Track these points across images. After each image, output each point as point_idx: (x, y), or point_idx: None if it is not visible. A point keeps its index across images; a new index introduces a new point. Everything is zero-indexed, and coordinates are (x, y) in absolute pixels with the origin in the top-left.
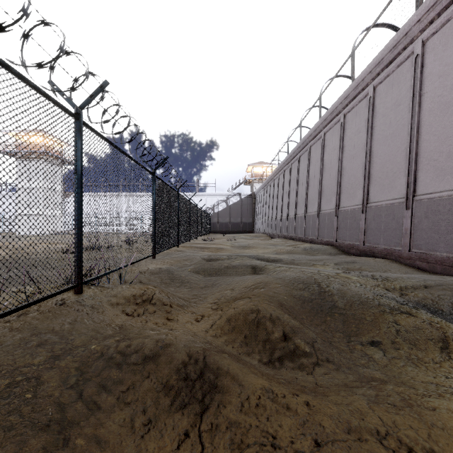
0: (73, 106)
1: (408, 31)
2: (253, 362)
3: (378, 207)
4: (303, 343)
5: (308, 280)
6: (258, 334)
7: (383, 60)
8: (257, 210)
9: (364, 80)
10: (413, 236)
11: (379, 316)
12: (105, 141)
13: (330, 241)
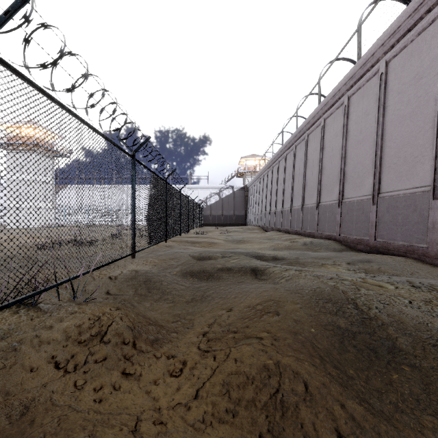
0: None
1: None
2: None
3: (393, 197)
4: None
5: (336, 296)
6: (287, 436)
7: (400, 28)
8: (249, 203)
9: (375, 55)
10: None
11: None
12: (49, 99)
13: (332, 235)
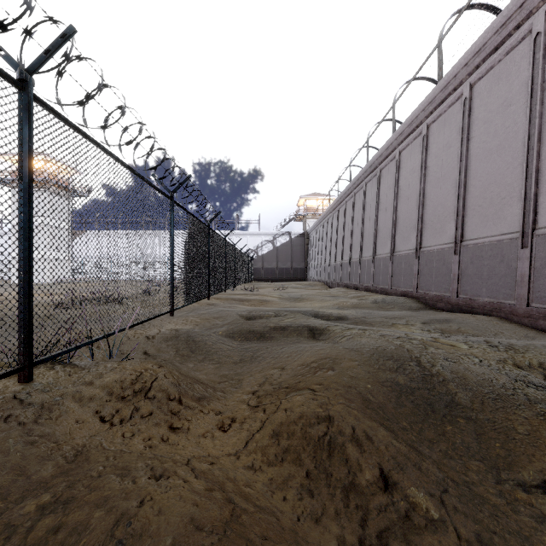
0: (16, 68)
1: (524, 1)
2: (326, 545)
3: (478, 245)
4: (422, 497)
5: (400, 354)
6: (332, 472)
7: (486, 46)
8: (310, 253)
9: (457, 76)
10: (534, 284)
11: (538, 425)
12: (84, 137)
13: (409, 291)
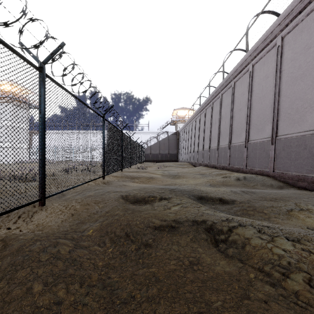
0: None
1: None
2: None
3: None
4: None
5: None
6: None
7: None
8: (180, 144)
9: None
10: None
11: None
12: None
13: (265, 170)
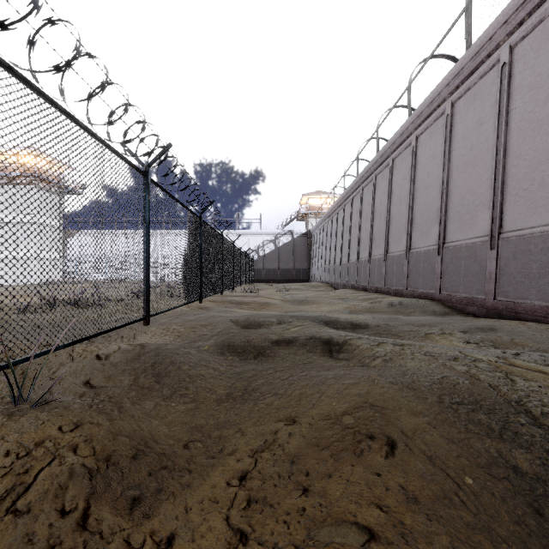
0: None
1: None
2: None
3: (524, 237)
4: None
5: (485, 396)
6: None
7: None
8: (314, 253)
9: (493, 38)
10: None
11: None
12: None
13: (429, 292)
